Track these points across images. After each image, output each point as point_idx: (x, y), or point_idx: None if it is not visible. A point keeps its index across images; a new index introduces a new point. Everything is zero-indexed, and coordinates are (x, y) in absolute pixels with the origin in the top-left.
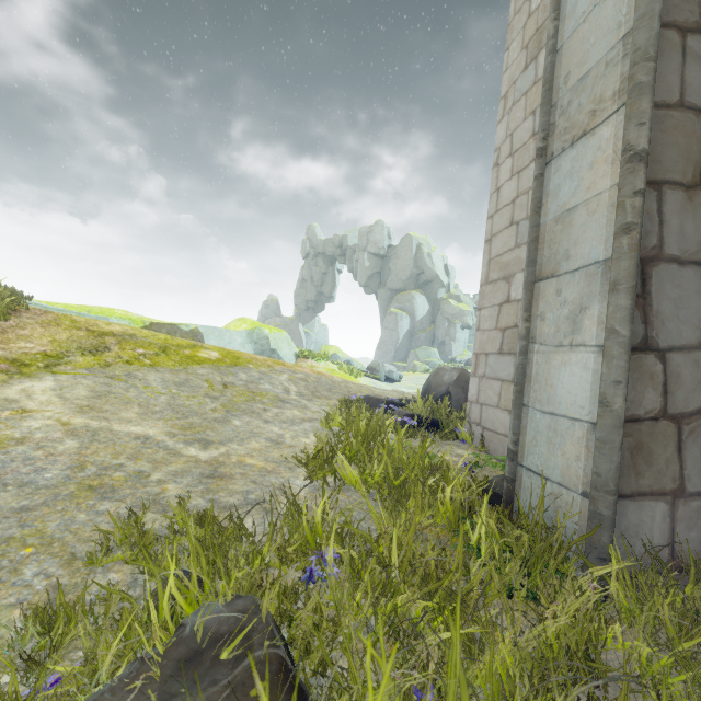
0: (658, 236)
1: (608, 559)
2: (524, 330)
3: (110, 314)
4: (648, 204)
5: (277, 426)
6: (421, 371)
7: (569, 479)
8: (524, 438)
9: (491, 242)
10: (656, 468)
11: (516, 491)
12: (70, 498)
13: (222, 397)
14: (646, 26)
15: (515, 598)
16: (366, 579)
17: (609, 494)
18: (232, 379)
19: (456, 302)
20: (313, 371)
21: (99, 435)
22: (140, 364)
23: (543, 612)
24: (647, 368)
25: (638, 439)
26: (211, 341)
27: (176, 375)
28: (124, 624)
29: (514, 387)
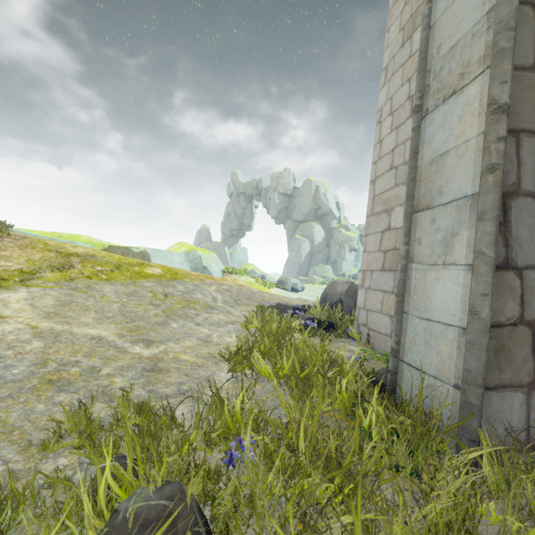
0: (517, 174)
1: (477, 440)
2: (404, 251)
3: (76, 239)
4: (509, 148)
5: (206, 328)
6: (318, 283)
7: (442, 373)
8: (404, 339)
9: (375, 183)
10: (515, 365)
11: (398, 381)
12: (32, 391)
13: (163, 304)
14: (508, 2)
15: (401, 474)
16: (277, 463)
17: (478, 387)
18: (172, 290)
19: (345, 231)
20: (236, 284)
21: (61, 336)
22: (98, 278)
23: (431, 496)
24: (508, 283)
25: (500, 341)
26: (157, 260)
27: (127, 287)
28: (66, 509)
29: (396, 297)
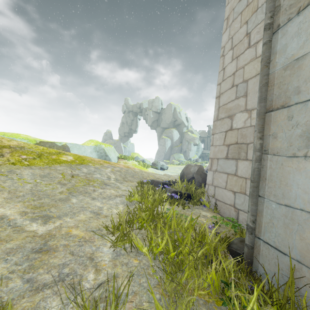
0: None
1: None
2: (258, 145)
3: (16, 137)
4: None
5: (99, 201)
6: (176, 164)
7: (309, 260)
8: (260, 219)
9: (219, 97)
10: None
11: (255, 255)
12: None
13: (69, 183)
14: None
15: None
16: None
17: None
18: (78, 172)
19: (191, 134)
20: (125, 166)
21: None
22: (21, 164)
23: None
24: None
25: None
26: (75, 150)
27: (43, 170)
28: None
29: (251, 183)
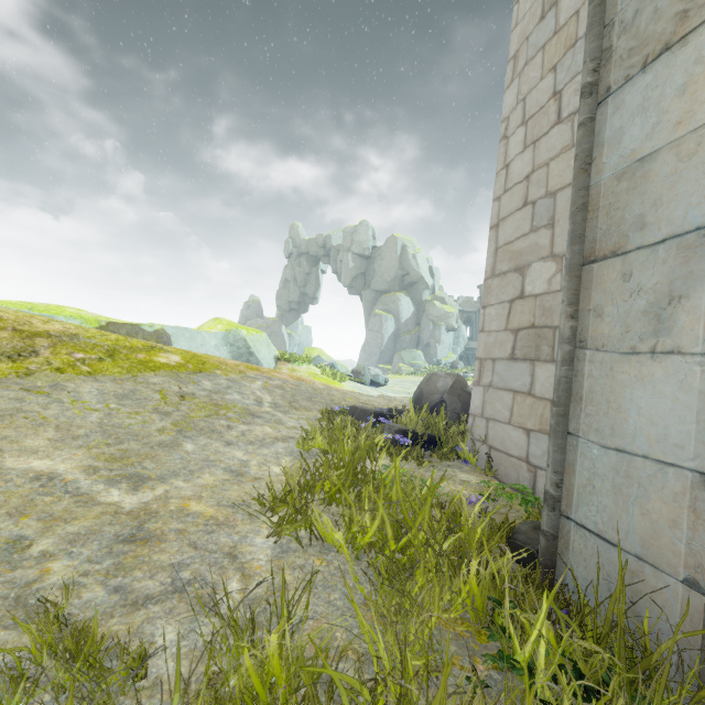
0: None
1: None
2: (568, 330)
3: (57, 313)
4: None
5: (242, 449)
6: (406, 374)
7: (657, 553)
8: (571, 480)
9: (498, 228)
10: None
11: (560, 552)
12: None
13: (176, 412)
14: None
15: None
16: None
17: None
18: (193, 389)
19: (441, 304)
20: (292, 377)
21: None
22: (75, 371)
23: None
24: None
25: None
26: (182, 343)
27: (121, 385)
28: None
29: (554, 408)
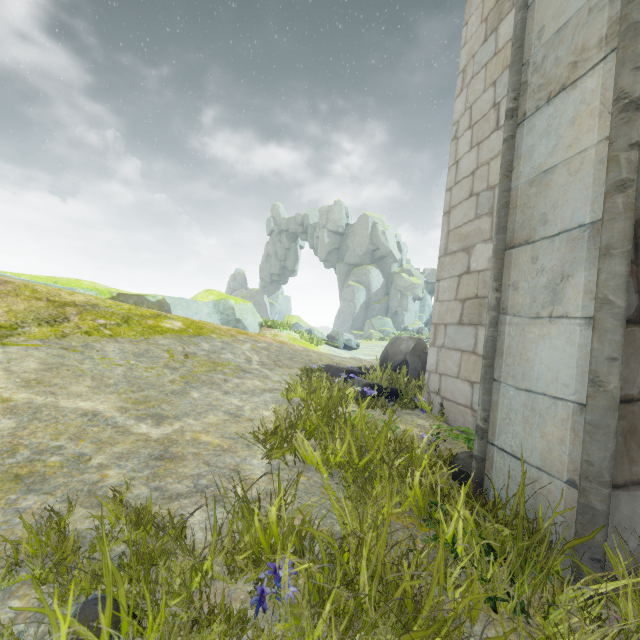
0: None
1: (603, 559)
2: (494, 300)
3: (76, 285)
4: None
5: (237, 398)
6: (376, 339)
7: (550, 464)
8: (495, 415)
9: (449, 214)
10: None
11: (486, 471)
12: None
13: (182, 367)
14: None
15: (499, 607)
16: (329, 608)
17: (604, 486)
18: (194, 349)
19: (408, 276)
20: (276, 341)
21: (41, 412)
22: (100, 334)
23: None
24: None
25: (631, 422)
26: (179, 311)
27: (137, 345)
28: None
29: (483, 360)
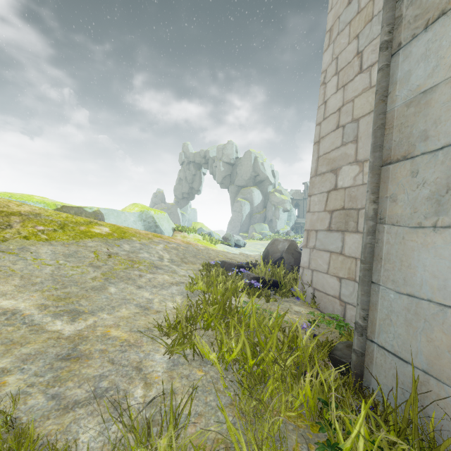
0: None
1: None
2: (371, 211)
3: (28, 199)
4: None
5: (148, 291)
6: (257, 239)
7: (439, 369)
8: (374, 315)
9: (319, 143)
10: None
11: (366, 365)
12: None
13: (105, 265)
14: None
15: None
16: None
17: None
18: (117, 250)
19: (279, 195)
20: (183, 242)
21: None
22: (37, 238)
23: None
24: None
25: None
26: (111, 219)
27: (68, 247)
28: None
29: (362, 264)
